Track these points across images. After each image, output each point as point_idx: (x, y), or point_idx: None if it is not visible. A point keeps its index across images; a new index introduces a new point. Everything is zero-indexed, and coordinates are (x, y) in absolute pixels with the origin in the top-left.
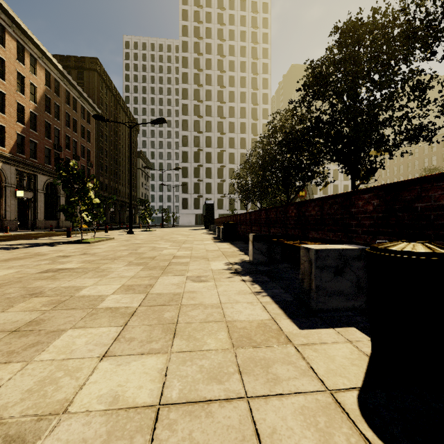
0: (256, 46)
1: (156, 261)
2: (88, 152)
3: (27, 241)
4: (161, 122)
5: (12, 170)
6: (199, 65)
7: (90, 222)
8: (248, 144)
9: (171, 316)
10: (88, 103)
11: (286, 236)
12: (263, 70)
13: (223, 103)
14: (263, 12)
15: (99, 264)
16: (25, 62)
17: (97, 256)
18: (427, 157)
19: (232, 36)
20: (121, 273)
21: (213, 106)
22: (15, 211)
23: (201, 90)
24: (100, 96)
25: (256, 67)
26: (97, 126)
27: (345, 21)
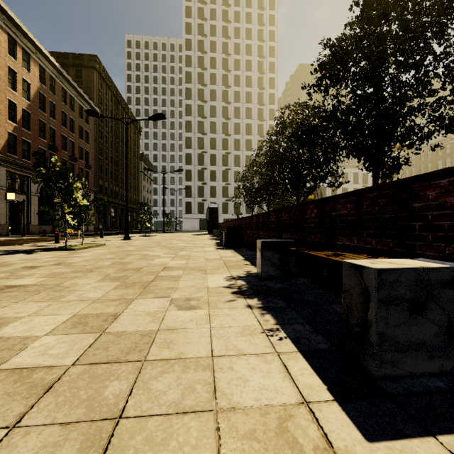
0: (262, 44)
1: (139, 275)
2: (86, 153)
3: (6, 247)
4: (160, 118)
5: (3, 171)
6: (203, 64)
7: (77, 226)
8: (254, 146)
9: (117, 392)
10: (86, 102)
11: (306, 244)
12: (269, 69)
13: (228, 104)
14: (270, 8)
15: (65, 279)
16: (17, 56)
17: (71, 267)
18: (441, 159)
19: (237, 34)
20: (84, 294)
21: (217, 106)
22: (6, 215)
23: (205, 90)
24: (99, 95)
25: (262, 66)
26: (96, 127)
27: None
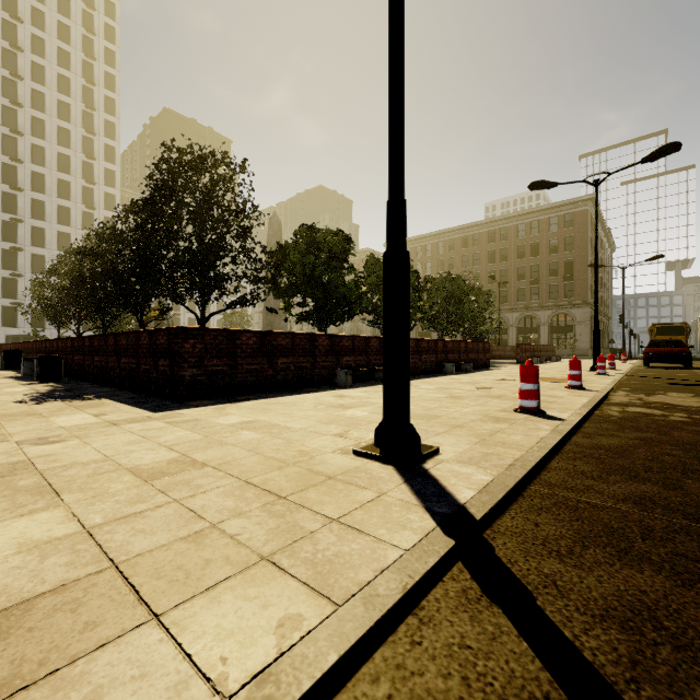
0: (92, 63)
1: None
2: None
3: None
4: None
5: None
6: None
7: None
8: (76, 220)
9: None
10: None
11: None
12: (106, 106)
13: (16, 133)
14: (107, 14)
15: None
16: None
17: None
18: None
19: (39, 20)
20: None
21: None
22: None
23: None
24: None
25: (92, 97)
26: None
27: (126, 204)
